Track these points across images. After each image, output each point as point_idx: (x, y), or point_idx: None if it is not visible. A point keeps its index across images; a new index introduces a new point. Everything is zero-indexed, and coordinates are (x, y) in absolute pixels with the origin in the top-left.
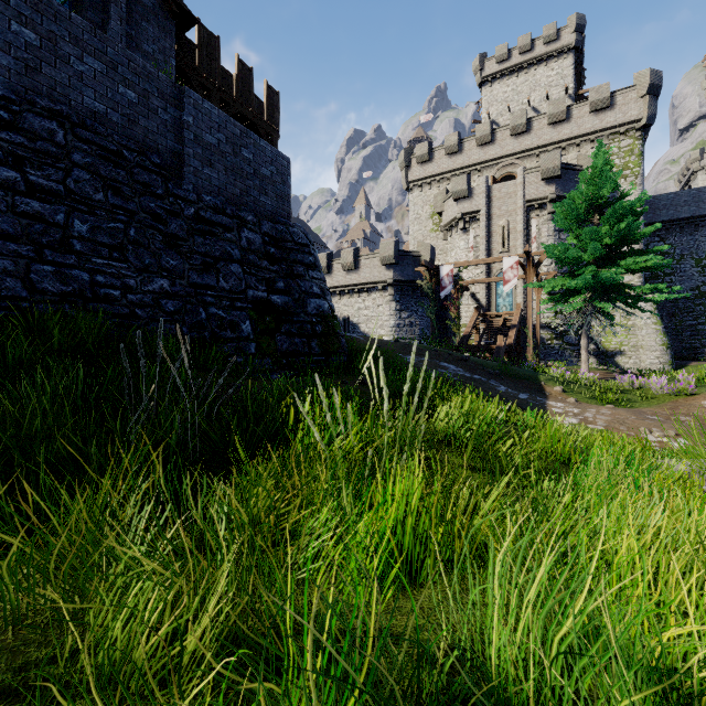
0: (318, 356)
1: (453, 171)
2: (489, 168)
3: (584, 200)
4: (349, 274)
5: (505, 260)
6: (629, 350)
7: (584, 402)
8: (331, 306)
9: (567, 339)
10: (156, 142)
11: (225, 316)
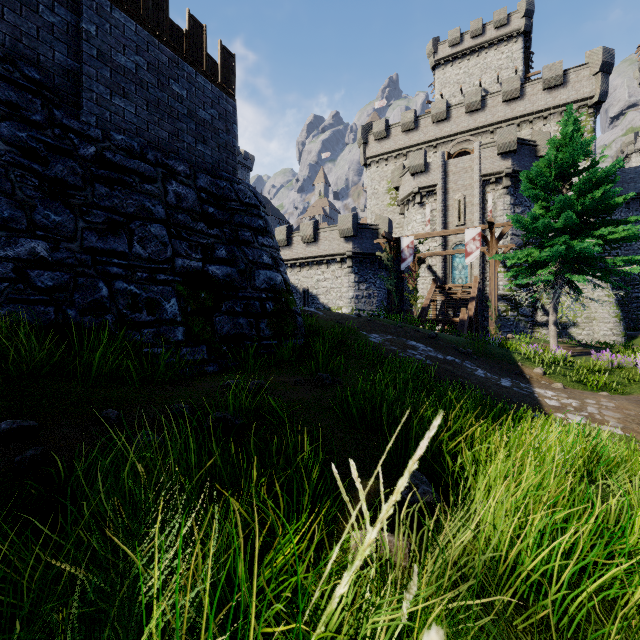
0: (268, 340)
1: (410, 147)
2: (444, 144)
3: (552, 168)
4: (308, 246)
5: (467, 232)
6: (582, 321)
7: (570, 386)
8: (285, 278)
9: (522, 310)
10: (34, 51)
11: (139, 292)
